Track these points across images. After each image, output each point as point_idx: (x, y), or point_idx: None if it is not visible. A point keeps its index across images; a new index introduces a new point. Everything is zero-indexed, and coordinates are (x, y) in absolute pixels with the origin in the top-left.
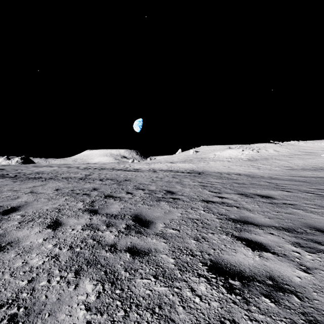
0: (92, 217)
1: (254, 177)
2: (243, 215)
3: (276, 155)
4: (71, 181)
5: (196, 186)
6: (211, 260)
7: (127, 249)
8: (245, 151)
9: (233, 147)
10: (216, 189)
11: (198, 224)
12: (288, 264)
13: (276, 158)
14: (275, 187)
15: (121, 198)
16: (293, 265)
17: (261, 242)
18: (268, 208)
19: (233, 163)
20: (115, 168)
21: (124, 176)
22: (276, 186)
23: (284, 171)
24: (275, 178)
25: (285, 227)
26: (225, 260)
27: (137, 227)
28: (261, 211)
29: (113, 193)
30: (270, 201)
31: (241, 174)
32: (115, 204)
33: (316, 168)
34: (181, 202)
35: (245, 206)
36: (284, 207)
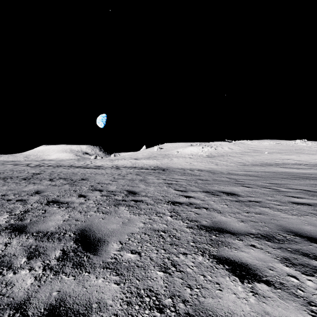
0: (10, 241)
1: (215, 173)
2: (215, 220)
3: (230, 152)
4: (9, 183)
5: (161, 183)
6: (189, 316)
7: (47, 311)
8: (204, 148)
9: (194, 144)
10: (181, 186)
11: (165, 239)
12: (294, 304)
13: (230, 155)
14: (236, 183)
15: (70, 203)
16: (301, 306)
17: (247, 263)
18: (237, 208)
19: (194, 160)
20: (74, 165)
21: (81, 175)
22: (236, 182)
23: (238, 167)
24: (233, 174)
25: (263, 234)
26: (209, 312)
27: (78, 254)
28: (232, 212)
29: (61, 196)
30: (236, 199)
31: (203, 170)
32: (58, 213)
33: (262, 164)
34: (145, 205)
35: (214, 206)
36: (251, 206)
